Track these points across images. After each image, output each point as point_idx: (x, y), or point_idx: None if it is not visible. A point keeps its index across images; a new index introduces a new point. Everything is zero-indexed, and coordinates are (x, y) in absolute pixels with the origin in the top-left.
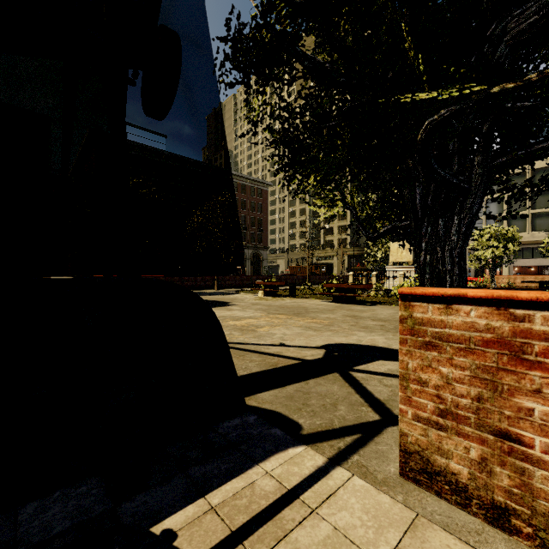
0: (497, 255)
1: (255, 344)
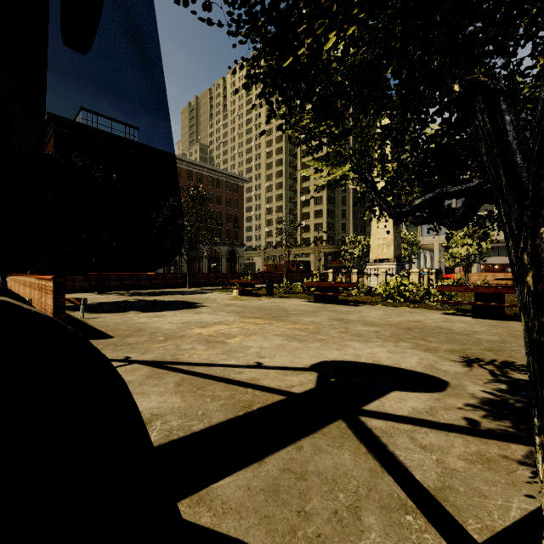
0: (471, 252)
1: (222, 365)
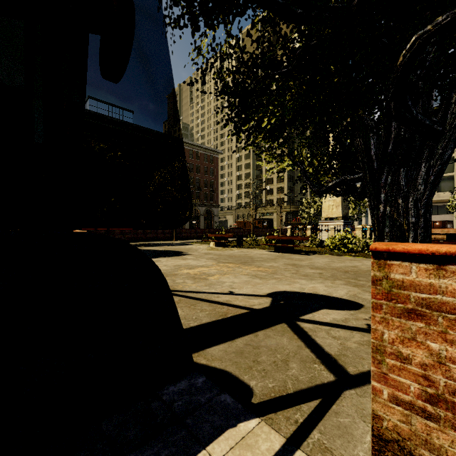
0: None
1: (206, 292)
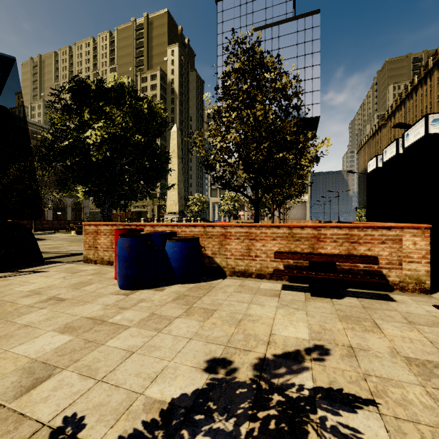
0: (231, 209)
1: (55, 251)
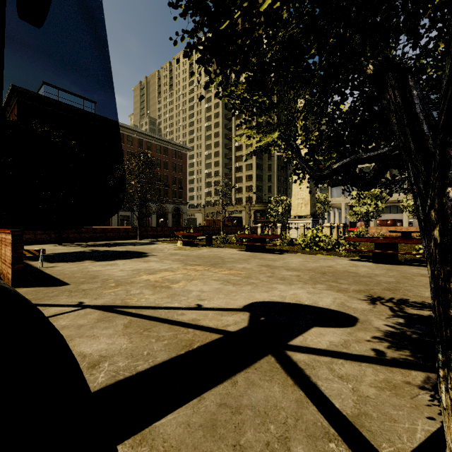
0: (370, 210)
1: (167, 308)
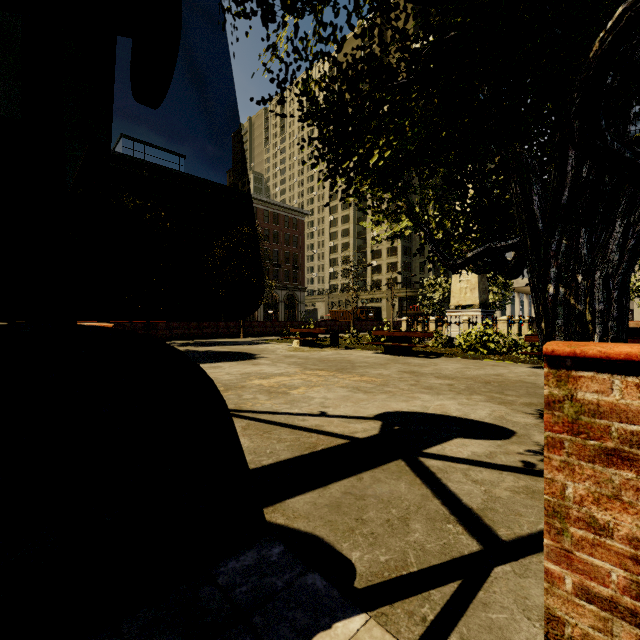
0: None
1: (286, 413)
